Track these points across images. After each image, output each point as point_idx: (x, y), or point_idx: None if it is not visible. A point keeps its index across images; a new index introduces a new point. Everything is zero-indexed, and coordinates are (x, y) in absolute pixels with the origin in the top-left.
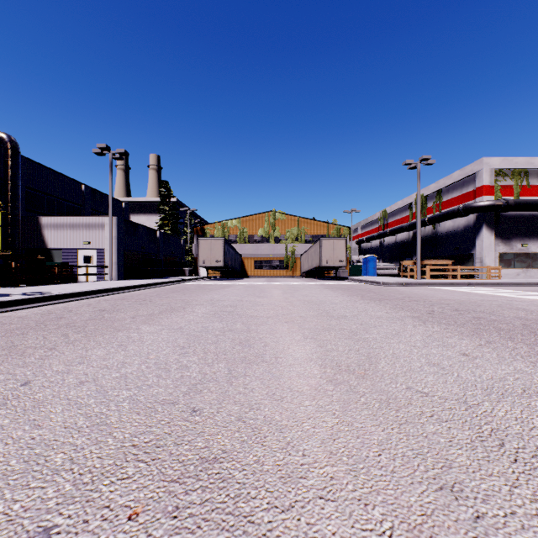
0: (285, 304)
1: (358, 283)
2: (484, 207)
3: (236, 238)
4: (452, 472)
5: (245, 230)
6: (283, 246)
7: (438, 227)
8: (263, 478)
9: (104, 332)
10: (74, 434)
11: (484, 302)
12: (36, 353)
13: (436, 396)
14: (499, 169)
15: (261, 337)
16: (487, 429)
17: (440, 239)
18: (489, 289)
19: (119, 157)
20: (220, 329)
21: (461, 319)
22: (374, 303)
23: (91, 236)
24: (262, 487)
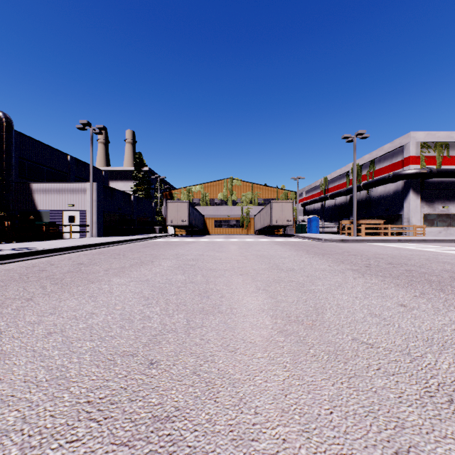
0: (240, 258)
1: (303, 240)
2: (411, 174)
3: (199, 201)
4: (406, 434)
5: (206, 194)
6: (239, 208)
7: (371, 192)
8: (214, 441)
9: (79, 284)
10: (32, 388)
11: (413, 256)
12: (14, 304)
13: (381, 347)
14: (424, 142)
15: (218, 288)
16: (433, 383)
17: (373, 202)
18: (416, 245)
19: (99, 132)
20: (182, 281)
21: (395, 272)
22: (318, 257)
23: (74, 199)
24: (213, 451)
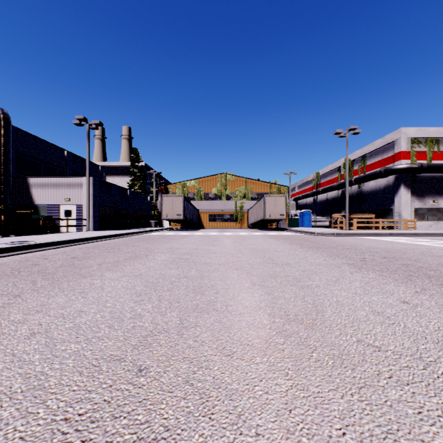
0: (235, 252)
1: (296, 233)
2: (402, 169)
3: (194, 195)
4: None
5: (201, 189)
6: (233, 202)
7: (362, 186)
8: None
9: (70, 279)
10: (4, 402)
11: (407, 250)
12: (0, 301)
13: (389, 351)
14: (415, 137)
15: (212, 284)
16: None
17: (364, 196)
18: (408, 238)
19: (95, 127)
20: (176, 276)
21: (391, 266)
22: (312, 251)
23: (71, 194)
24: None
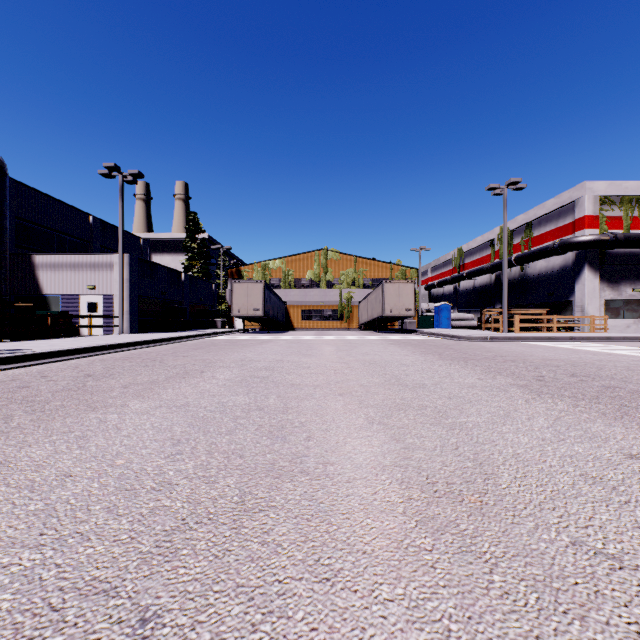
0: (339, 366)
1: (430, 337)
2: (587, 242)
3: (280, 282)
4: None
5: (290, 273)
6: (337, 292)
7: (527, 268)
8: None
9: (70, 412)
10: None
11: (604, 363)
12: None
13: None
14: (605, 196)
15: (302, 421)
16: None
17: (529, 283)
18: (599, 345)
19: (132, 180)
20: (244, 407)
21: (588, 390)
22: (458, 364)
23: (97, 279)
24: None
